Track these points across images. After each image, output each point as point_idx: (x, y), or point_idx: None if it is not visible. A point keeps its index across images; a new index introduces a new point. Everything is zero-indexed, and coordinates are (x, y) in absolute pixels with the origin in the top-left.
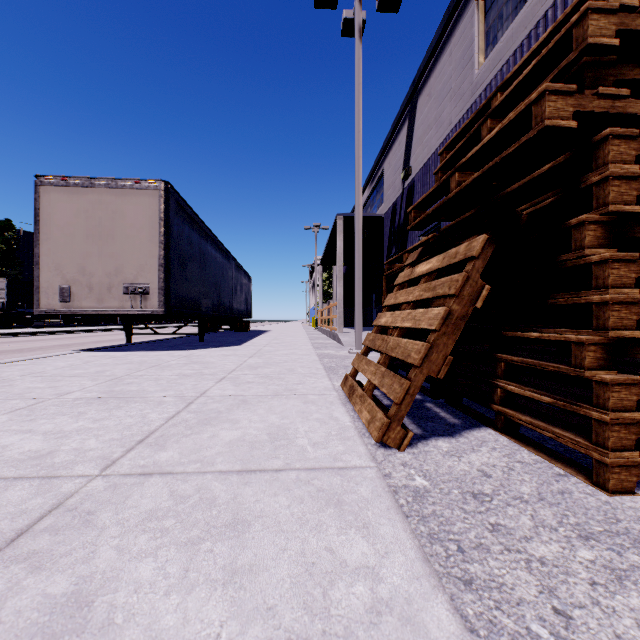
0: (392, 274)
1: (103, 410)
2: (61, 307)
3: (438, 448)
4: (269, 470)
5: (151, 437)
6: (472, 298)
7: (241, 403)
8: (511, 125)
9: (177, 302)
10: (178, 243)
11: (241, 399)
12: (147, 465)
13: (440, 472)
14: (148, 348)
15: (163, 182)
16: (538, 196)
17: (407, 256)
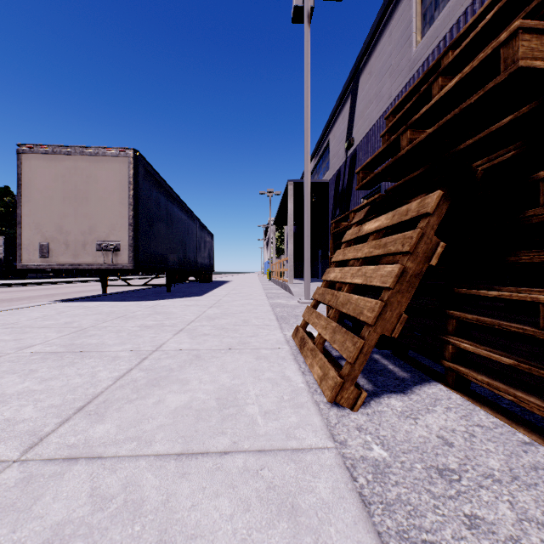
0: (339, 232)
1: (55, 367)
2: (41, 262)
3: (392, 408)
4: (213, 453)
5: (93, 403)
6: (426, 255)
7: (194, 359)
8: (473, 74)
9: (145, 257)
10: (146, 205)
11: (195, 354)
12: (76, 444)
13: (398, 439)
14: (120, 298)
15: (132, 150)
16: (490, 153)
17: (353, 215)
